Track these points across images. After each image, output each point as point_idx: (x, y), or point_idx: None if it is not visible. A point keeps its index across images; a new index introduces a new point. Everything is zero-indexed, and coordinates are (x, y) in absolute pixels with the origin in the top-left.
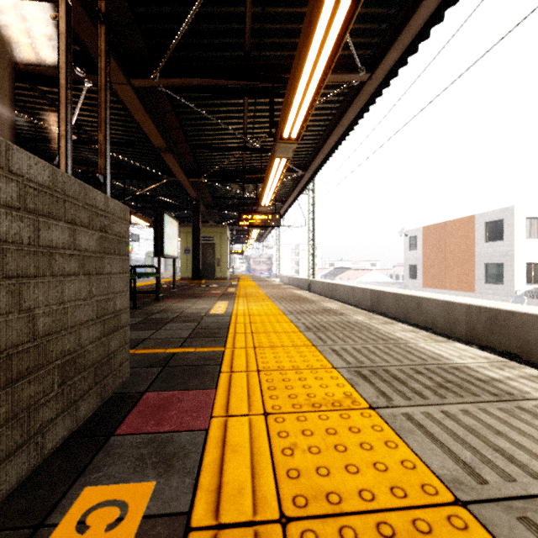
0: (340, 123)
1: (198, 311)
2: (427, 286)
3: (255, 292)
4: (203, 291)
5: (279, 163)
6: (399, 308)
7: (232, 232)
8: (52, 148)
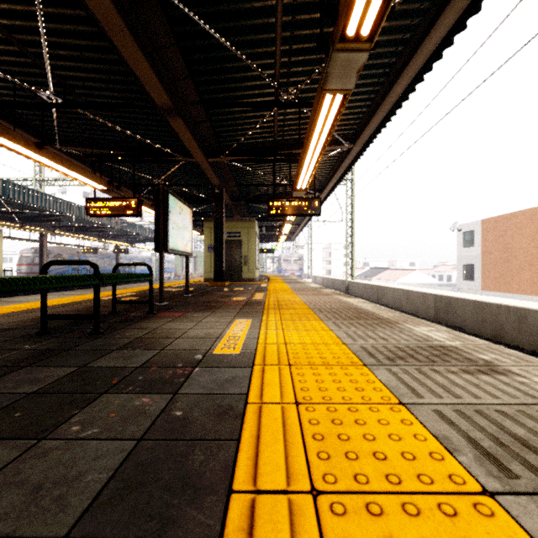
0: (420, 47)
1: (195, 345)
2: (487, 288)
3: (291, 299)
4: (222, 297)
5: (329, 109)
6: (484, 321)
7: (261, 229)
8: (52, 127)
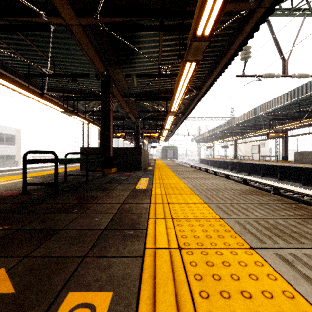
0: None
1: (34, 179)
2: None
3: None
4: None
5: None
6: None
7: None
8: None
